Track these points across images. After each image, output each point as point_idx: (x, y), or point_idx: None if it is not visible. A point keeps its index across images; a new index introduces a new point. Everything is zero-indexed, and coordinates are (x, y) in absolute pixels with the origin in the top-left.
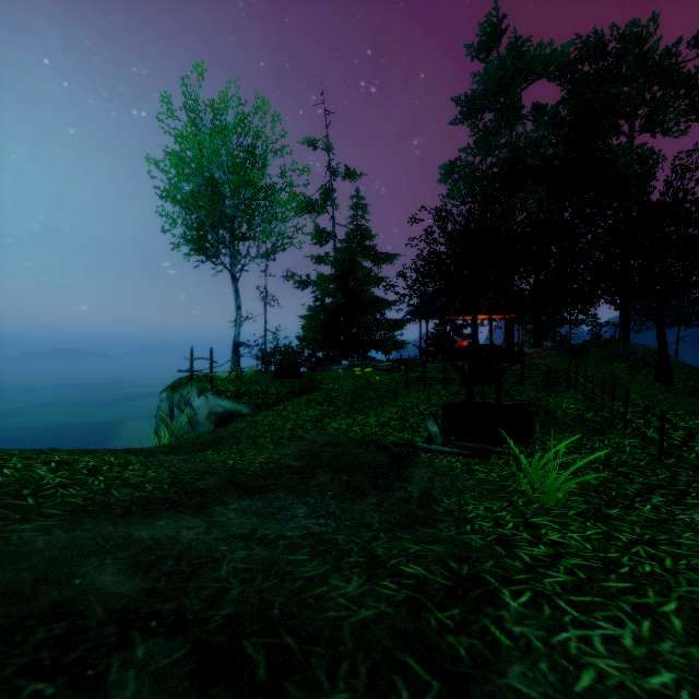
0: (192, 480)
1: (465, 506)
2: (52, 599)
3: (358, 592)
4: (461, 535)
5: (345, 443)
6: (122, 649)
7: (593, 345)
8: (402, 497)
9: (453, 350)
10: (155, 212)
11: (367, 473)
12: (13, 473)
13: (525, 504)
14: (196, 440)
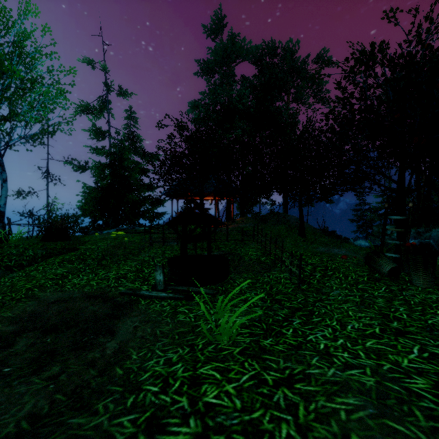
0: None
1: (148, 361)
2: None
3: None
4: (112, 421)
5: (75, 299)
6: None
7: (270, 216)
8: (92, 359)
9: None
10: None
11: (78, 330)
12: None
13: (204, 346)
14: None
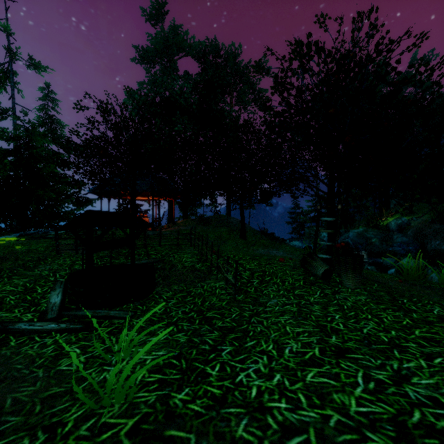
0: None
1: None
2: None
3: None
4: None
5: None
6: None
7: (213, 218)
8: None
9: None
10: None
11: None
12: None
13: (75, 426)
14: None
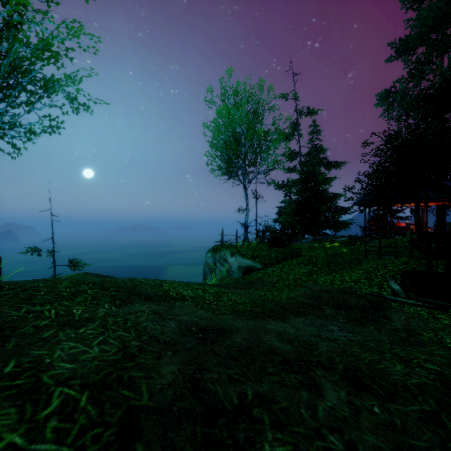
0: (262, 304)
1: (443, 339)
2: (266, 347)
3: (404, 371)
4: (450, 355)
5: (334, 291)
6: (311, 370)
7: None
8: (391, 328)
9: (392, 229)
10: (205, 154)
11: (357, 311)
12: (192, 293)
13: None
14: (238, 282)
